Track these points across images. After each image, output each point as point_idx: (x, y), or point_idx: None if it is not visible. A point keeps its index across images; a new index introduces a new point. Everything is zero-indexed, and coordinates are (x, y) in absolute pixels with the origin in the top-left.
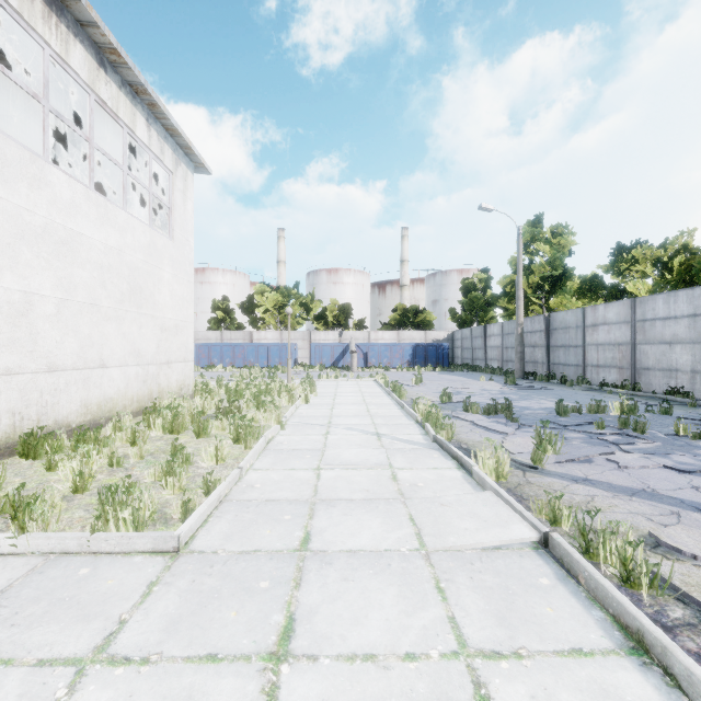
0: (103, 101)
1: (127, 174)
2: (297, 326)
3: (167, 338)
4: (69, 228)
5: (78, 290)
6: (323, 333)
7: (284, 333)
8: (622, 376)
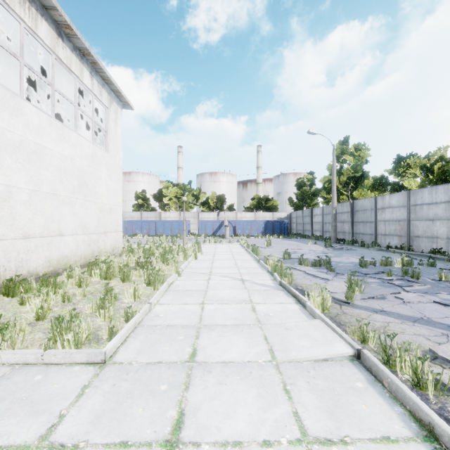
0: (61, 59)
1: (77, 108)
2: (190, 209)
3: (104, 217)
4: (37, 143)
5: (43, 184)
6: (207, 213)
7: (181, 213)
8: (401, 241)
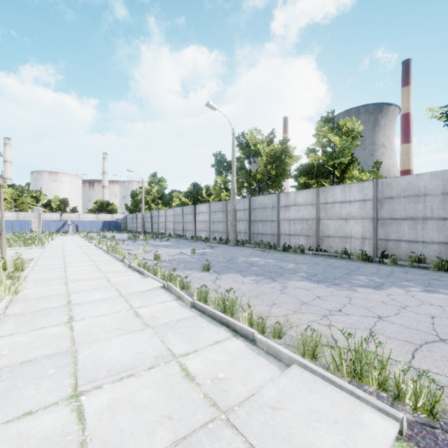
0: None
1: None
2: (29, 209)
3: None
4: None
5: None
6: (49, 214)
7: (20, 214)
8: (164, 231)
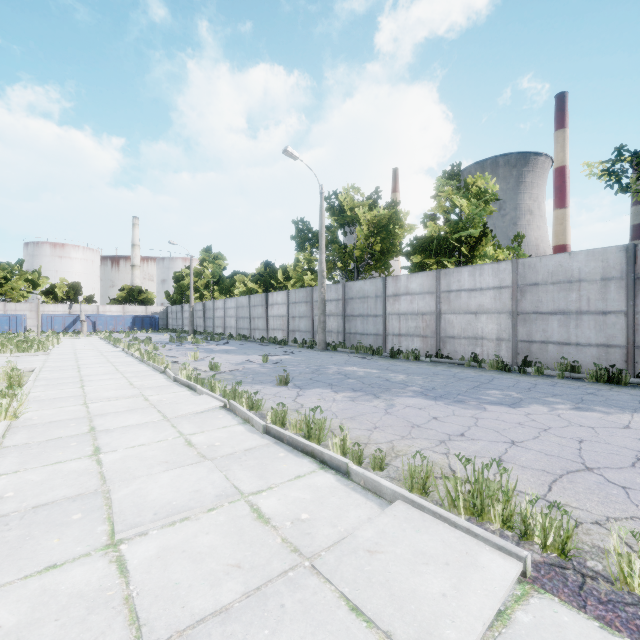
0: None
1: None
2: (21, 299)
3: None
4: None
5: None
6: (53, 306)
7: (8, 305)
8: (223, 330)
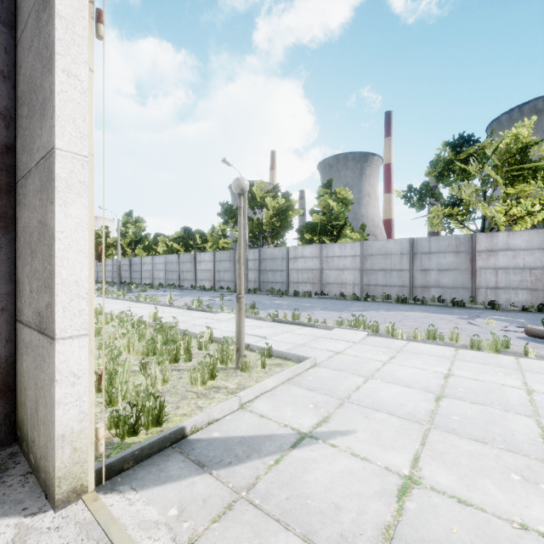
0: None
1: None
2: None
3: None
4: None
5: None
6: None
7: None
8: (151, 281)
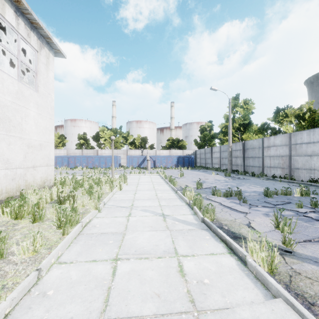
0: None
1: None
2: (121, 147)
3: (32, 152)
4: None
5: None
6: (133, 151)
7: (114, 151)
8: (284, 172)
